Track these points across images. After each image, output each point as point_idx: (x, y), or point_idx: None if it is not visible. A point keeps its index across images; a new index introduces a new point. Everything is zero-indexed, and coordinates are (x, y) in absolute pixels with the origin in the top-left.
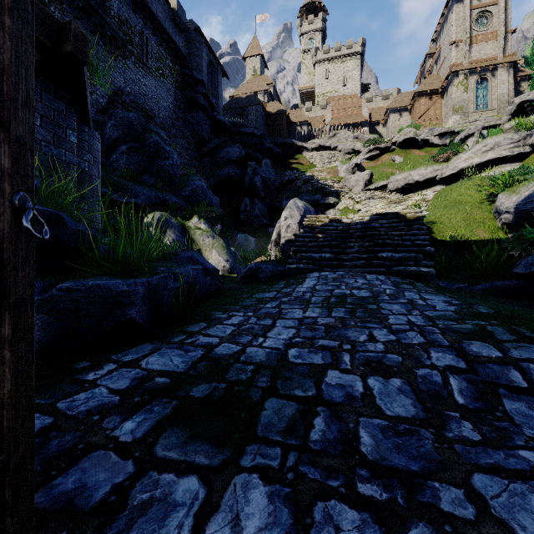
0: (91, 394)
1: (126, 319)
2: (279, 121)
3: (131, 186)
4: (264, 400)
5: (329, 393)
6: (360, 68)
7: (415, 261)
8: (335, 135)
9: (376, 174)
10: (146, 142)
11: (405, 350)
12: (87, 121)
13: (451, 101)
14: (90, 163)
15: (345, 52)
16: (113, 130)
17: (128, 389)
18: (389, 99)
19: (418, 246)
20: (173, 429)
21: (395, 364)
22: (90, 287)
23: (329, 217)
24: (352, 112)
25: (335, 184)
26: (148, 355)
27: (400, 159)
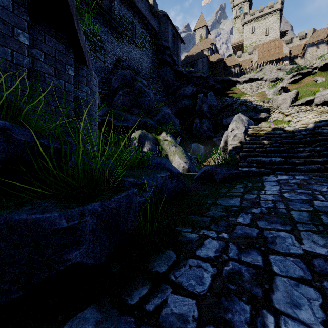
0: None
1: (66, 267)
2: (219, 66)
3: (124, 115)
4: None
5: None
6: (279, 20)
7: None
8: (262, 70)
9: (302, 93)
10: (134, 87)
11: None
12: (84, 61)
13: None
14: (87, 93)
15: (267, 11)
16: (115, 82)
17: None
18: (305, 38)
19: None
20: None
21: None
22: (13, 224)
23: (270, 126)
24: (274, 51)
25: (265, 104)
26: None
27: (322, 79)
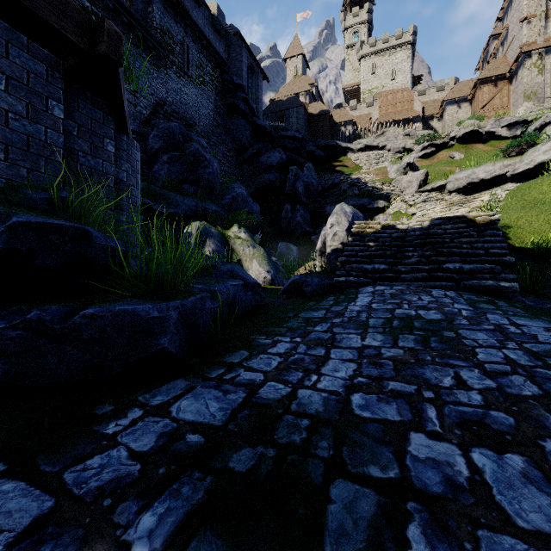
0: (107, 458)
1: (157, 350)
2: (322, 122)
3: (172, 196)
4: (328, 482)
5: (419, 475)
6: (410, 58)
7: (491, 274)
8: (384, 133)
9: (432, 174)
10: (187, 151)
11: (515, 406)
12: (125, 129)
13: (522, 86)
14: (128, 173)
15: (394, 43)
16: (155, 141)
17: (153, 452)
18: (444, 90)
19: (493, 255)
20: (206, 533)
21: (505, 428)
22: (116, 313)
23: (381, 223)
24: (402, 107)
25: (385, 187)
26: (180, 396)
27: (459, 156)
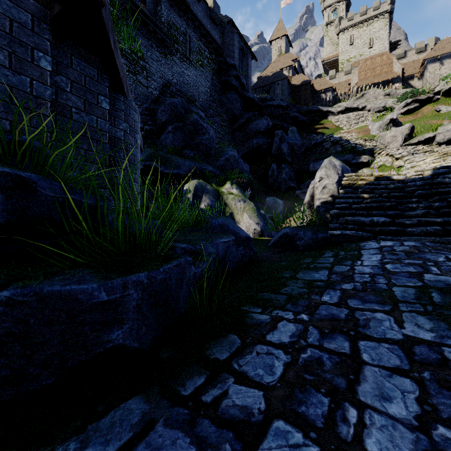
0: None
1: (106, 349)
2: (304, 91)
3: (174, 159)
4: None
5: None
6: (388, 26)
7: None
8: (363, 95)
9: (419, 127)
10: (187, 121)
11: None
12: (121, 89)
13: None
14: (126, 132)
15: (372, 15)
16: (162, 115)
17: None
18: (424, 51)
19: None
20: None
21: None
22: (44, 297)
23: (373, 174)
24: (381, 70)
25: (367, 143)
26: None
27: (446, 109)
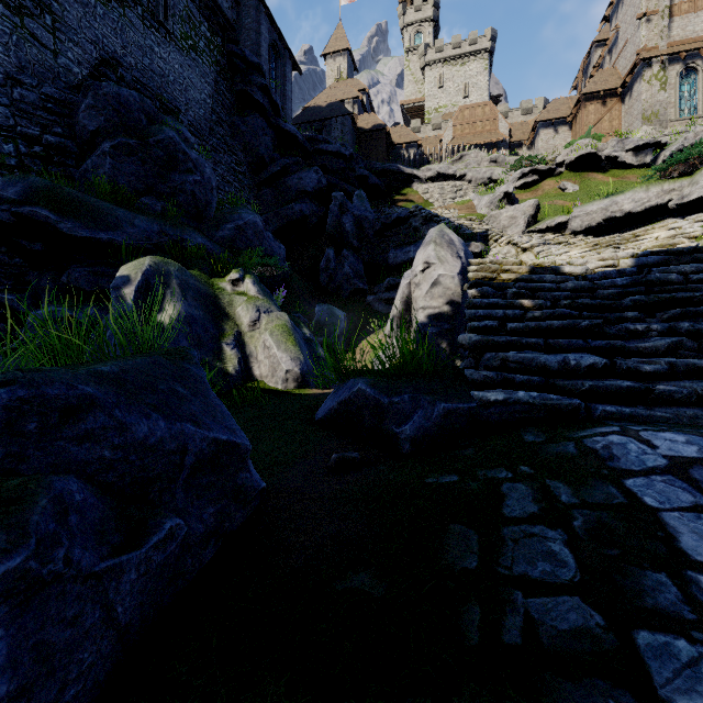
0: None
1: None
2: (376, 141)
3: (106, 209)
4: None
5: None
6: (488, 71)
7: None
8: (462, 158)
9: (546, 206)
10: (151, 138)
11: None
12: None
13: (640, 104)
14: None
15: (467, 50)
16: (89, 116)
17: None
18: (531, 114)
19: None
20: None
21: None
22: None
23: (524, 263)
24: (483, 127)
25: (475, 225)
26: None
27: (573, 187)
